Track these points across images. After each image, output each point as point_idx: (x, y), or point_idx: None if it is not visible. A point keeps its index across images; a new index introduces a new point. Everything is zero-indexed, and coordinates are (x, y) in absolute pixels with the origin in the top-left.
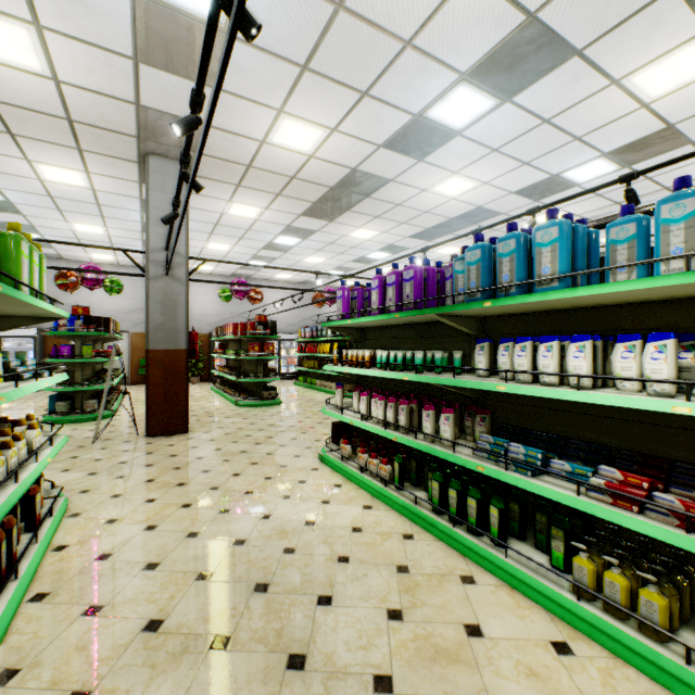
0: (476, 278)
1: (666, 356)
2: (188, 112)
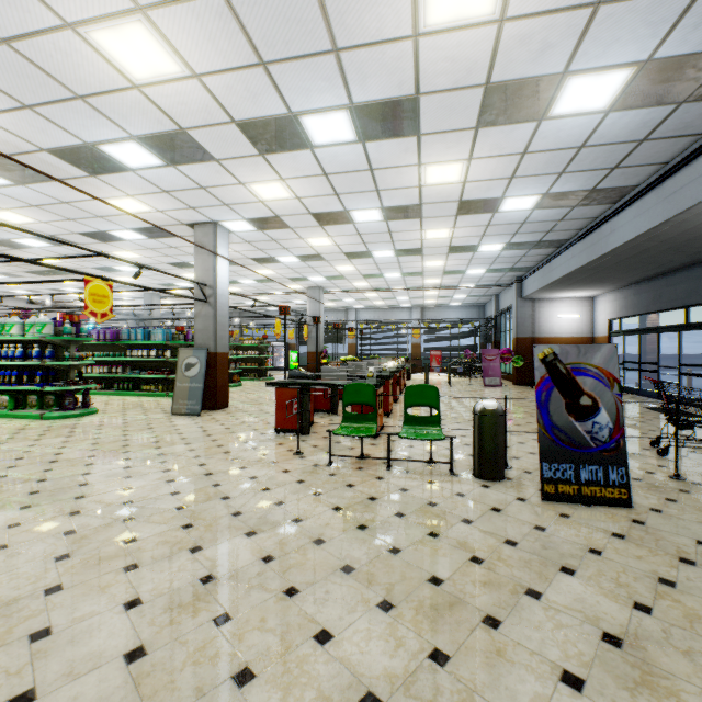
0: (127, 336)
1: (155, 352)
2: None
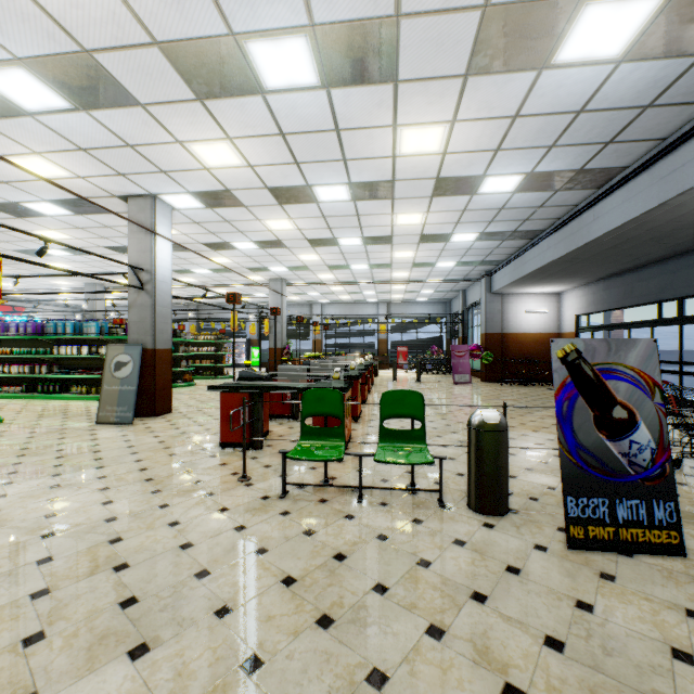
0: (53, 330)
1: (87, 349)
2: None
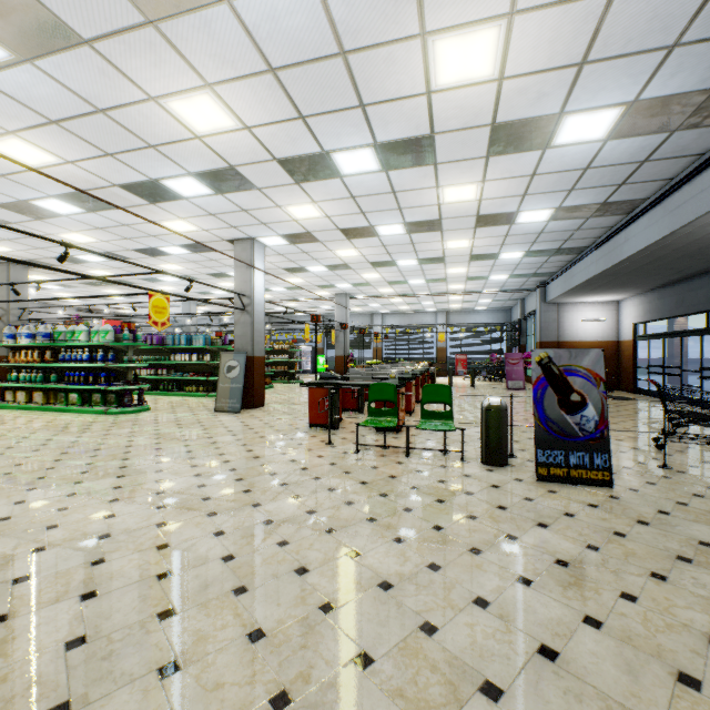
0: (171, 342)
1: (196, 356)
2: (55, 263)
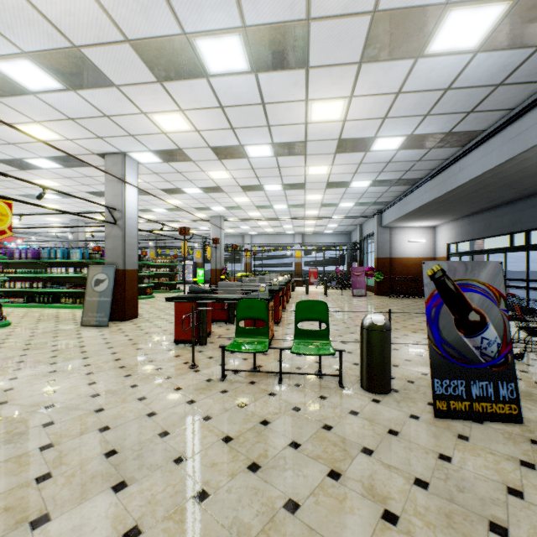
0: (47, 255)
1: (73, 269)
2: None
